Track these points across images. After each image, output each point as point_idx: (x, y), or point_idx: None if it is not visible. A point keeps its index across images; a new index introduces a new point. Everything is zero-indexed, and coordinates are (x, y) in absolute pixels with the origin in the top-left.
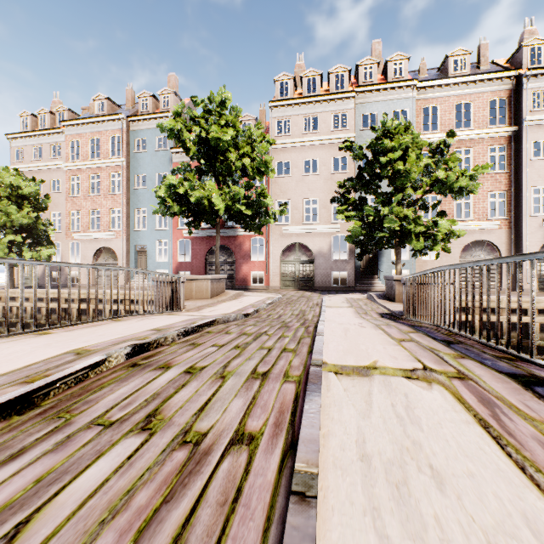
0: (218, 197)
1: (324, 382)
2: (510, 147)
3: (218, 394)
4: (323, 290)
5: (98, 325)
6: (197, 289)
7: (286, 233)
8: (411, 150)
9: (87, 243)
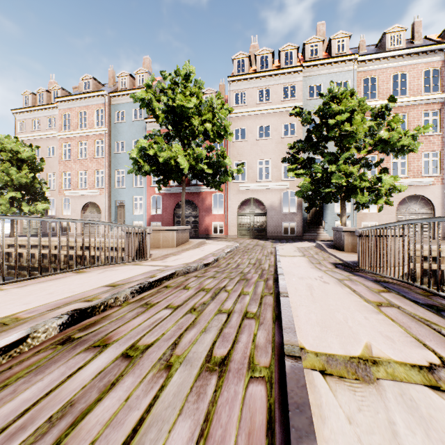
0: (183, 158)
1: (311, 395)
2: (442, 112)
3: (156, 408)
4: (274, 238)
5: (57, 278)
6: (164, 239)
7: (243, 189)
8: (357, 112)
9: (76, 199)
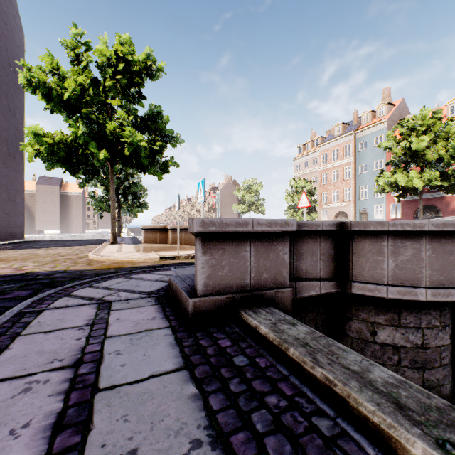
0: (418, 180)
1: None
2: None
3: None
4: None
5: None
6: None
7: None
8: None
9: (330, 210)
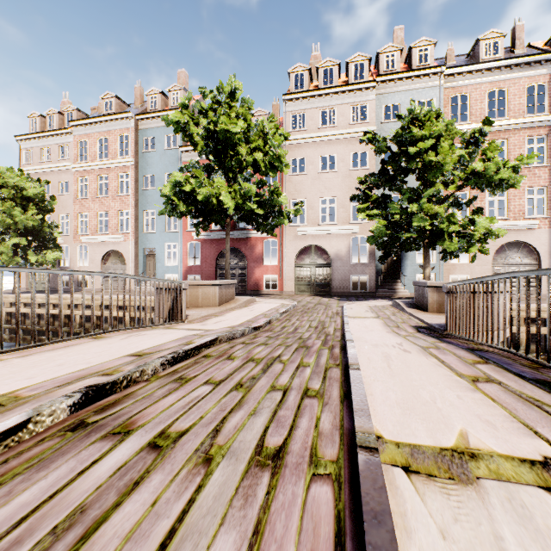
0: (228, 195)
1: (392, 500)
2: (550, 138)
3: (191, 516)
4: (341, 295)
5: (69, 345)
6: (204, 296)
7: (301, 234)
8: (444, 138)
9: (95, 246)
